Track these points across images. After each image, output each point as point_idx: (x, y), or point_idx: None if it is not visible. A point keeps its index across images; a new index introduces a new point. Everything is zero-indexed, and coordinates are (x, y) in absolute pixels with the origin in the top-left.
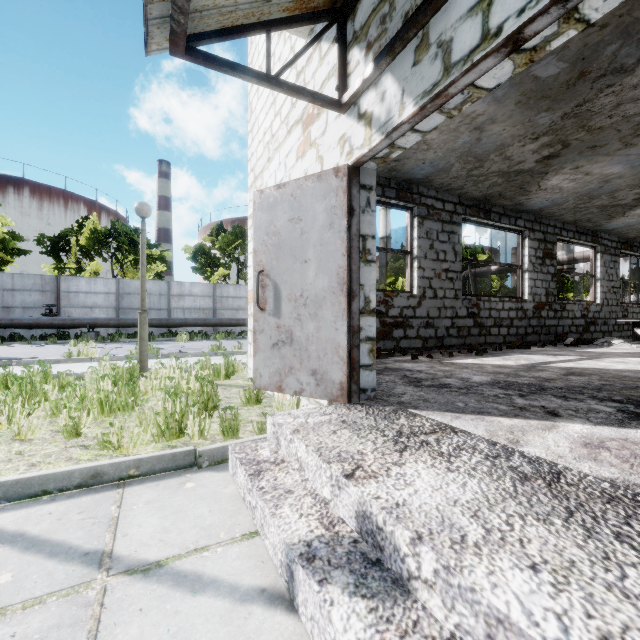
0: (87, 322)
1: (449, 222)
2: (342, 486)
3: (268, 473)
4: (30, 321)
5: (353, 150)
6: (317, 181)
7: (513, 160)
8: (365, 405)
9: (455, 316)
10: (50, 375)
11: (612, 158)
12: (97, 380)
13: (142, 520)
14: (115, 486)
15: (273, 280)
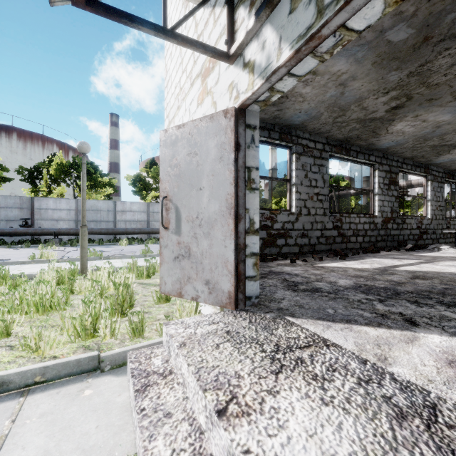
0: (53, 231)
1: (319, 157)
2: (214, 423)
3: (153, 388)
4: (10, 230)
5: (239, 94)
6: (210, 121)
7: (368, 110)
8: (249, 312)
9: (324, 228)
10: (8, 276)
11: (444, 108)
12: (36, 284)
13: (28, 439)
14: (19, 394)
15: (175, 204)
